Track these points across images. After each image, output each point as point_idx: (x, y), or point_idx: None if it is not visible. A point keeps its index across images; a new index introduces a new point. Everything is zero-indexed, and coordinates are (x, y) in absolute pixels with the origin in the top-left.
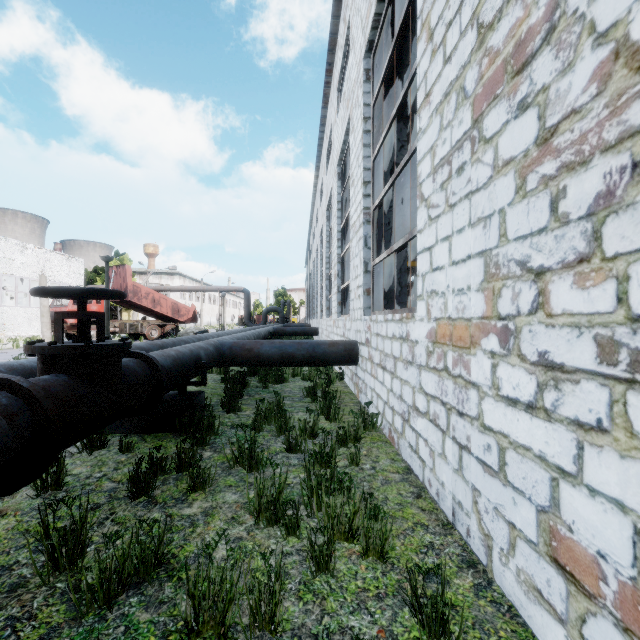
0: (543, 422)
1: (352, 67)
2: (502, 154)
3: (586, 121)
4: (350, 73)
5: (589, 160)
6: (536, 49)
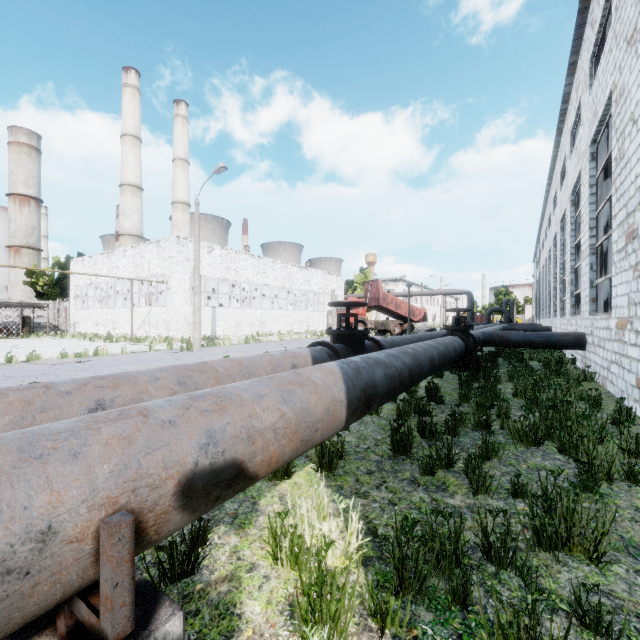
0: (636, 348)
1: (582, 139)
2: (630, 262)
3: None
4: (580, 141)
5: None
6: (635, 236)
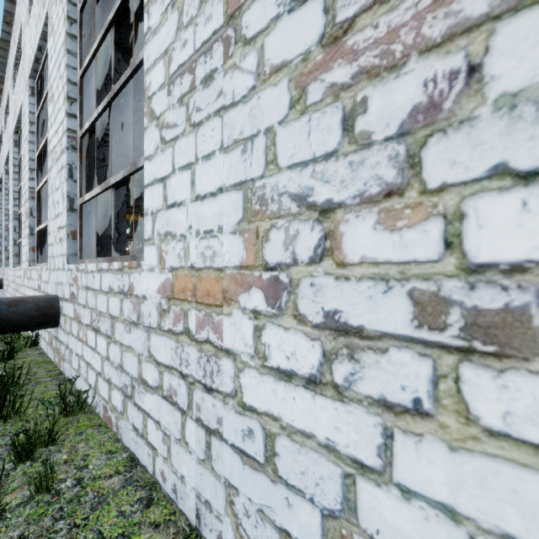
0: (332, 402)
1: None
2: (270, 58)
3: (398, 13)
4: None
5: (402, 63)
6: None
